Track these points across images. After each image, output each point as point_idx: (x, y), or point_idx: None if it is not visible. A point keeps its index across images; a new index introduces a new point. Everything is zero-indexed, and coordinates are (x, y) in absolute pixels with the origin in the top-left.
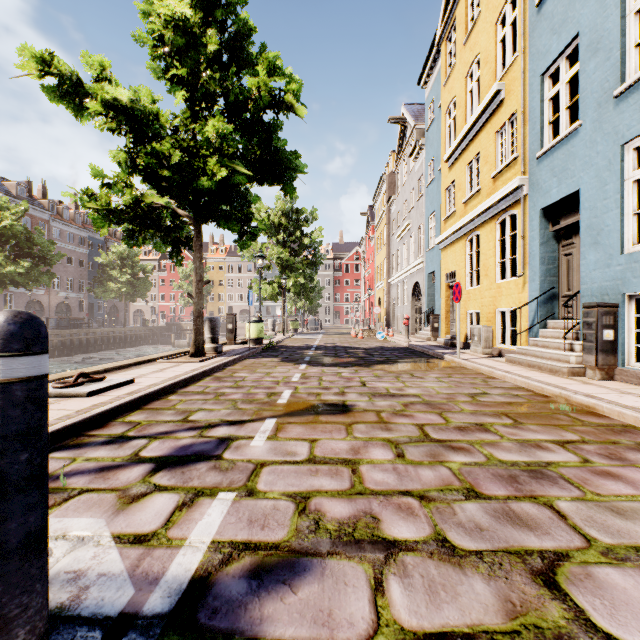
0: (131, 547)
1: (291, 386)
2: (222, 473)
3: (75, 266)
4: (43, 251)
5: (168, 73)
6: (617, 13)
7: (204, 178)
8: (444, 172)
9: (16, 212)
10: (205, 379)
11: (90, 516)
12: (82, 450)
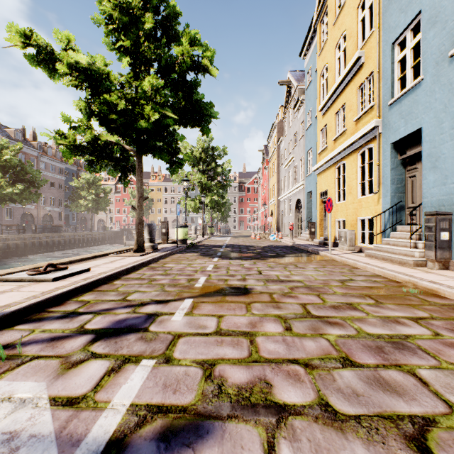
0: (62, 409)
1: (206, 274)
2: (146, 343)
3: (56, 188)
4: (33, 177)
5: (116, 44)
6: None
7: (142, 120)
8: (319, 118)
9: (13, 150)
10: (143, 268)
11: (35, 380)
12: (41, 323)
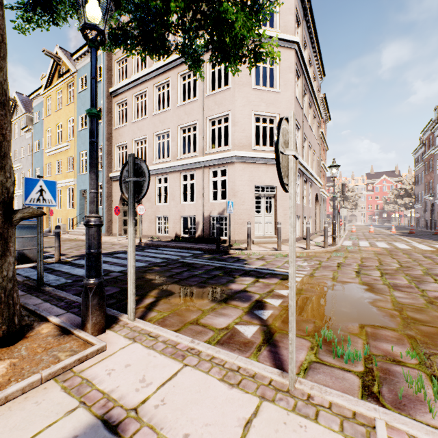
0: None
1: None
2: None
3: None
4: None
5: None
6: None
7: None
8: (46, 156)
9: None
10: None
11: None
12: None
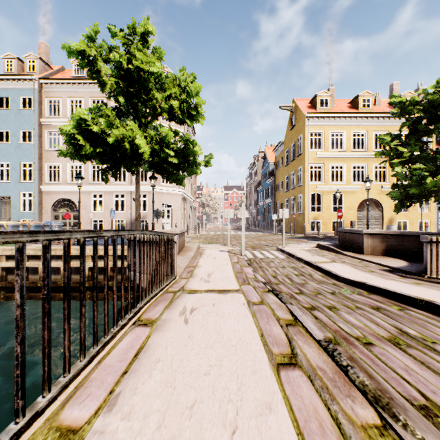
0: None
1: None
2: None
3: None
4: None
5: None
6: (20, 167)
7: None
8: None
9: None
10: None
11: None
12: None
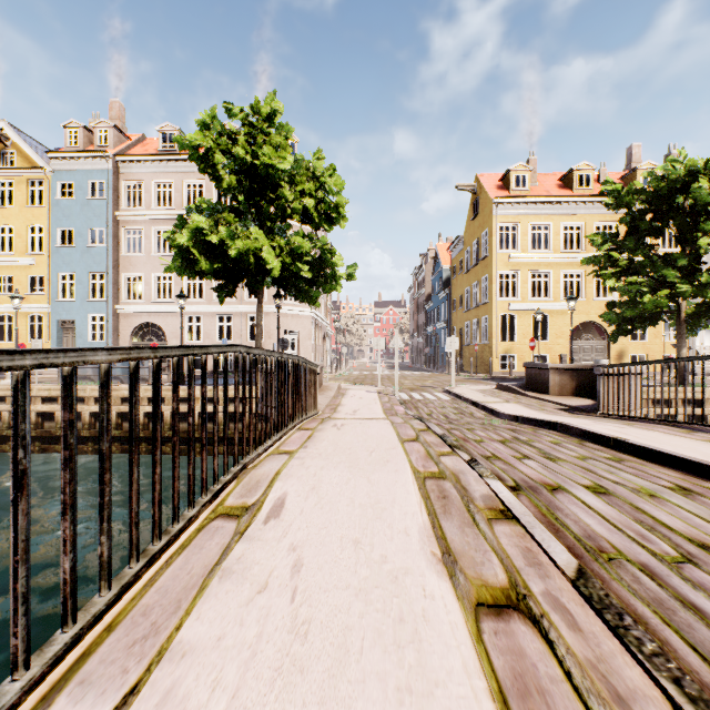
0: None
1: None
2: None
3: None
4: None
5: None
6: (88, 279)
7: None
8: None
9: None
10: None
11: None
12: None
